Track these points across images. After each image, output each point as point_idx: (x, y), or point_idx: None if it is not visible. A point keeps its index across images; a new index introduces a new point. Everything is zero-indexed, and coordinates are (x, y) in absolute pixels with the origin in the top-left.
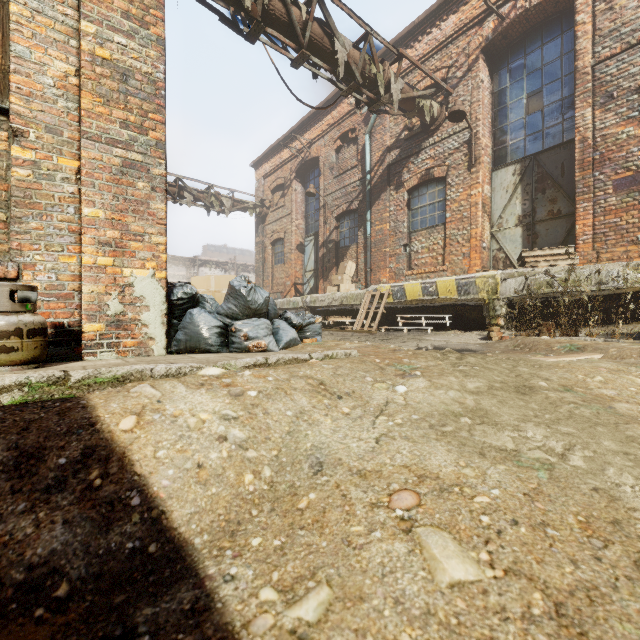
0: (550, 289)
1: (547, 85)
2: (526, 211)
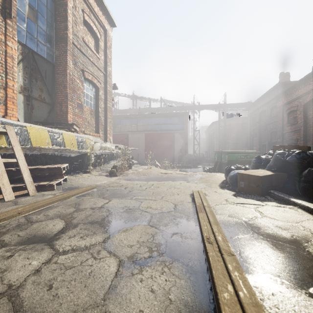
0: (106, 150)
1: (40, 14)
2: (26, 86)
